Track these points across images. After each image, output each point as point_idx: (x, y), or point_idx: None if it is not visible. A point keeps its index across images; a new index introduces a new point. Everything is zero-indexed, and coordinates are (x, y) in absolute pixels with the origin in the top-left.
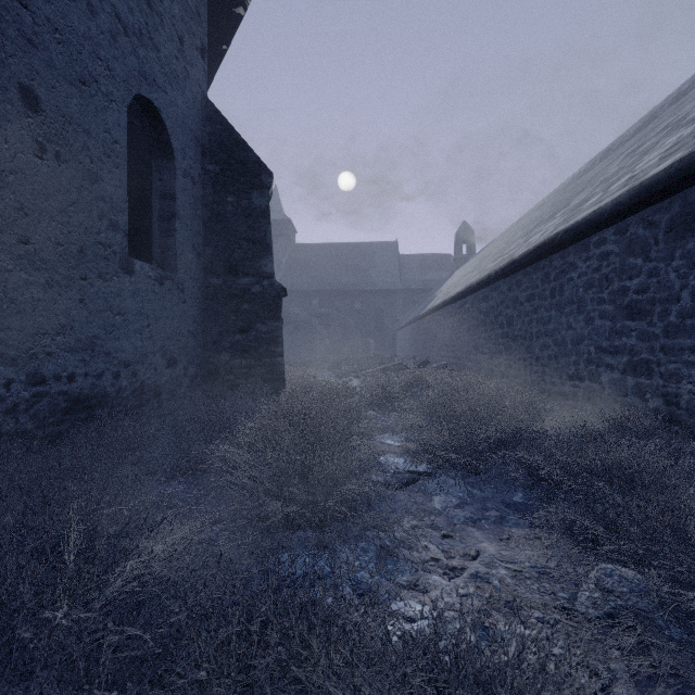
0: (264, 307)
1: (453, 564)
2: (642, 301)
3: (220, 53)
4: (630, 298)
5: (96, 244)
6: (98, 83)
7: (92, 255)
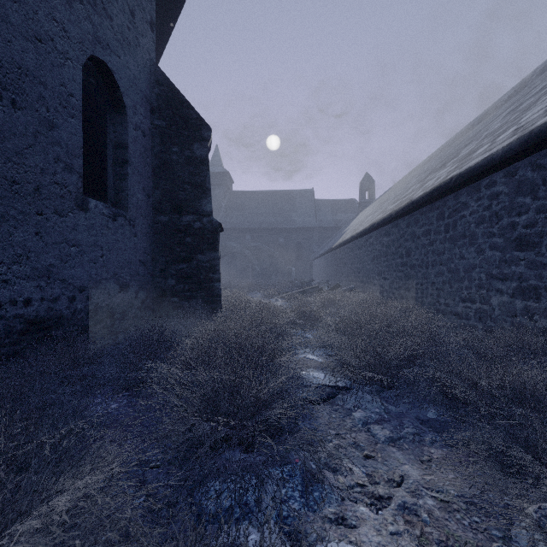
0: (204, 241)
1: (379, 492)
2: (530, 234)
3: (169, 30)
4: (519, 231)
5: (51, 184)
6: (54, 41)
7: (48, 193)
